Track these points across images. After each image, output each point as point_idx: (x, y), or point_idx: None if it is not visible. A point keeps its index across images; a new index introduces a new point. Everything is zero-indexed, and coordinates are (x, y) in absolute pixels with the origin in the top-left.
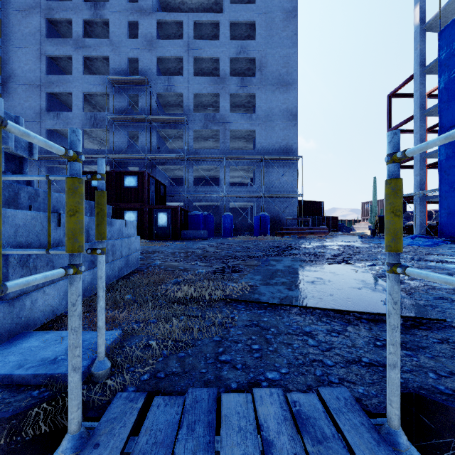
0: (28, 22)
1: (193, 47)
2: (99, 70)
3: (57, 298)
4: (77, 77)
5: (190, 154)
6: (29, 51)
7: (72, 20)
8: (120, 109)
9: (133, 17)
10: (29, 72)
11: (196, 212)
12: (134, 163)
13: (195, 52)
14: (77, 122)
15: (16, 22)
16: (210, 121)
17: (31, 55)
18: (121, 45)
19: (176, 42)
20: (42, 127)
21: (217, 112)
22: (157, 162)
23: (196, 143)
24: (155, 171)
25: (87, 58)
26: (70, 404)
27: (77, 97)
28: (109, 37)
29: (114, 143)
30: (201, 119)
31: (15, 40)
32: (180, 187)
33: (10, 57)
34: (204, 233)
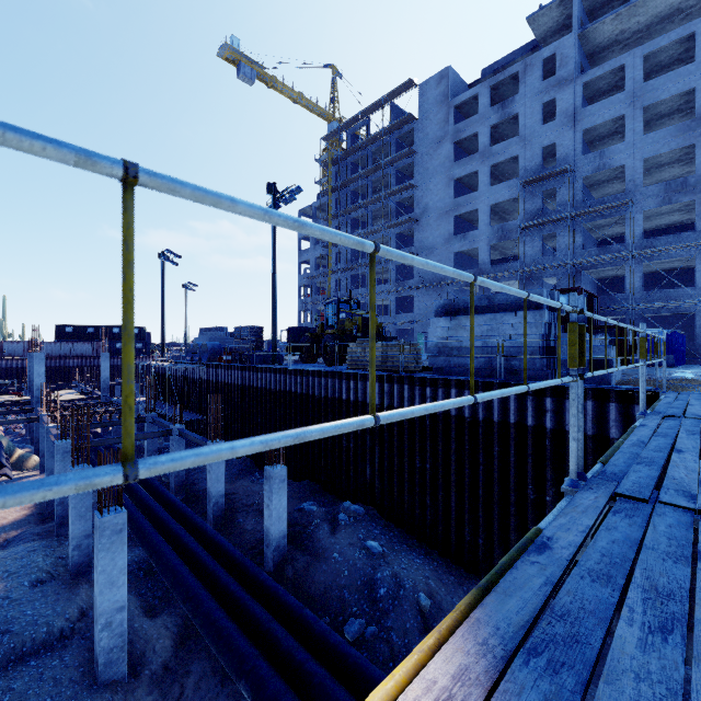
0: (438, 154)
1: (643, 93)
2: (502, 171)
3: (613, 378)
4: (484, 191)
5: (638, 247)
6: (439, 181)
7: (479, 133)
8: (532, 212)
9: (548, 96)
10: (439, 201)
11: (651, 330)
12: (550, 273)
13: (645, 99)
14: (484, 239)
15: (428, 158)
16: (675, 191)
17: (441, 185)
18: (533, 137)
19: (613, 99)
20: (450, 252)
21: (689, 165)
22: (582, 266)
23: (645, 224)
24: (579, 279)
25: (492, 165)
26: (663, 385)
27: (483, 213)
28: (519, 133)
29: (524, 254)
30: (658, 193)
31: (427, 176)
32: (619, 295)
33: (423, 194)
34: (667, 358)
